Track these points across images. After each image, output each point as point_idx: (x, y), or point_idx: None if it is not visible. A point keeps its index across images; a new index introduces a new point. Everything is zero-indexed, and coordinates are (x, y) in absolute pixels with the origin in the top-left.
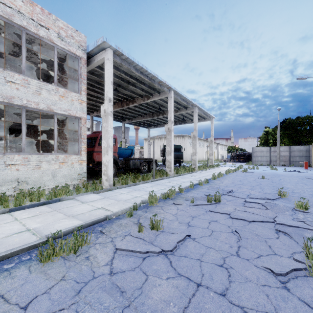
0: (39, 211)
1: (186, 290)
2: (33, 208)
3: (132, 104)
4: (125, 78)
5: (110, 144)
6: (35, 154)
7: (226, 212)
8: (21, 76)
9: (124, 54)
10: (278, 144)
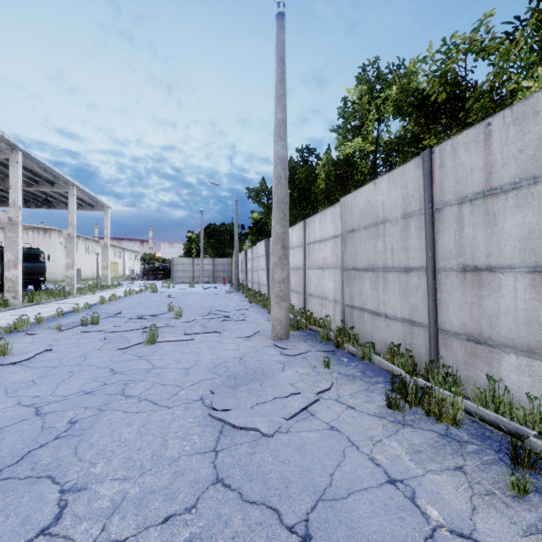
0: None
1: (44, 370)
2: None
3: None
4: None
5: None
6: None
7: (102, 330)
8: None
9: None
10: (202, 255)
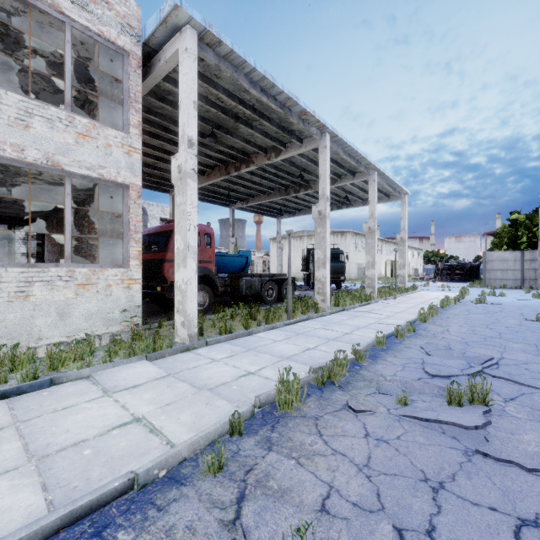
0: None
1: None
2: None
3: (247, 167)
4: (229, 107)
5: (192, 243)
6: (16, 266)
7: None
8: None
9: (223, 40)
10: None
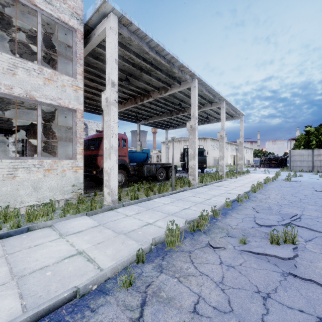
0: None
1: None
2: None
3: (147, 99)
4: (137, 62)
5: (114, 145)
6: (7, 159)
7: None
8: None
9: (133, 22)
10: None
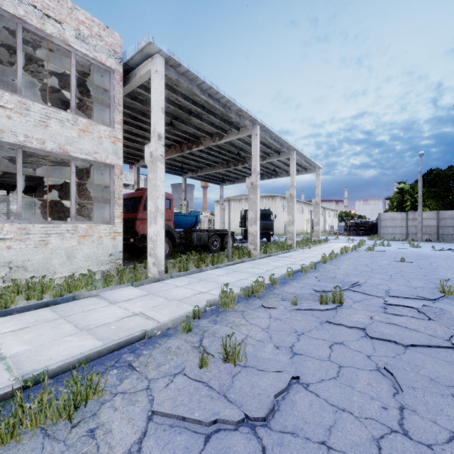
0: (35, 319)
1: None
2: (27, 313)
3: (197, 147)
4: (185, 105)
5: (160, 207)
6: (39, 223)
7: (358, 326)
8: (15, 96)
9: (182, 64)
10: (420, 208)
